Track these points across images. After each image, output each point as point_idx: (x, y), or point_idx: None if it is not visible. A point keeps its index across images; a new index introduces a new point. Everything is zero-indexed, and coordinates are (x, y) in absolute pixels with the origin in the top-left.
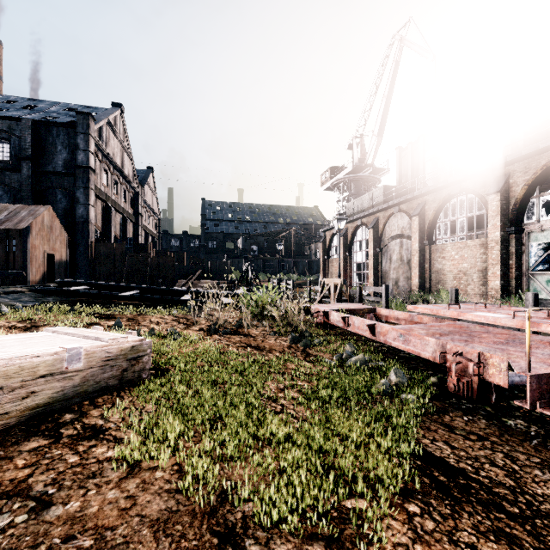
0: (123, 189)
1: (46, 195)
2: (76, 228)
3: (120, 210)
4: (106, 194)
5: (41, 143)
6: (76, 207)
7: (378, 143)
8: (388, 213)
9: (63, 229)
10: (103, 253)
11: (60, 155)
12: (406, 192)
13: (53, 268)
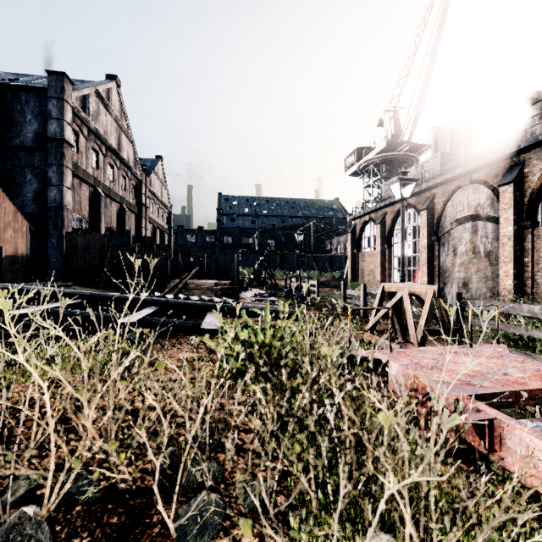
0: (122, 175)
1: (13, 175)
2: (48, 215)
3: (117, 198)
4: (96, 178)
5: (7, 112)
6: (48, 189)
7: (417, 114)
8: (452, 187)
9: (19, 213)
10: (81, 245)
11: (30, 127)
12: (470, 161)
13: (1, 264)
